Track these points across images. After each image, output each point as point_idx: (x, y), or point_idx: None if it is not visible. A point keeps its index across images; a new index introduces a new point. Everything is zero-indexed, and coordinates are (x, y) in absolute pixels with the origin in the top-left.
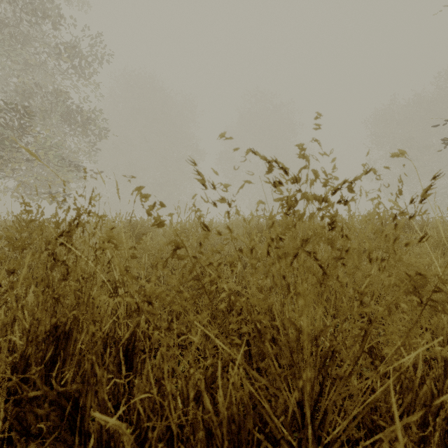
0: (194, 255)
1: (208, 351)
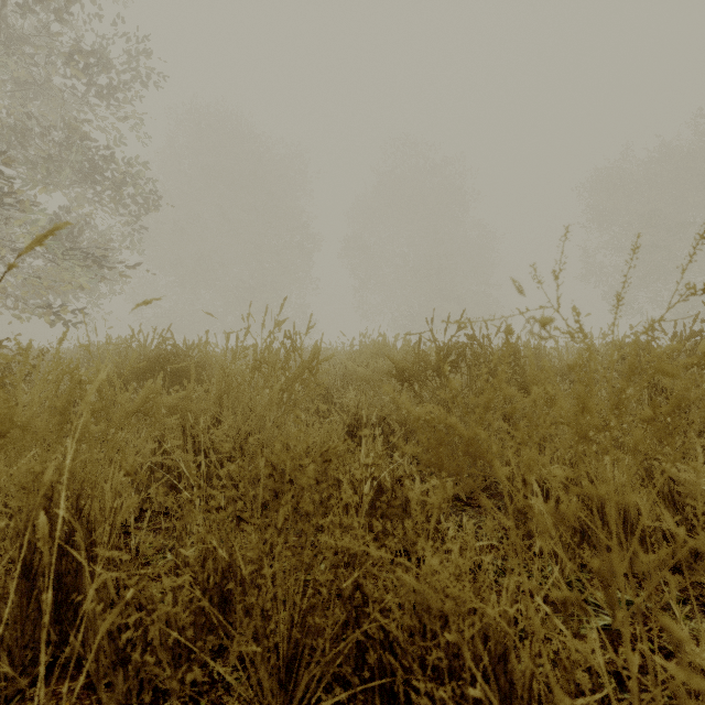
0: None
1: None
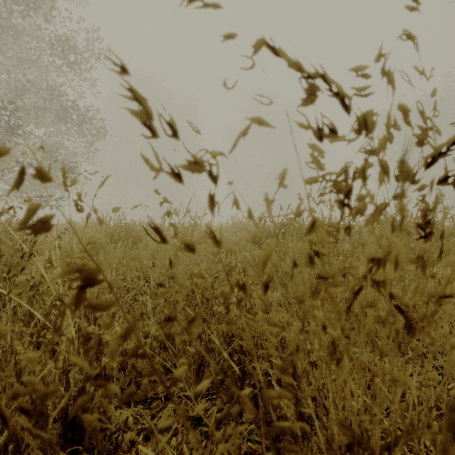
0: (159, 281)
1: (200, 395)
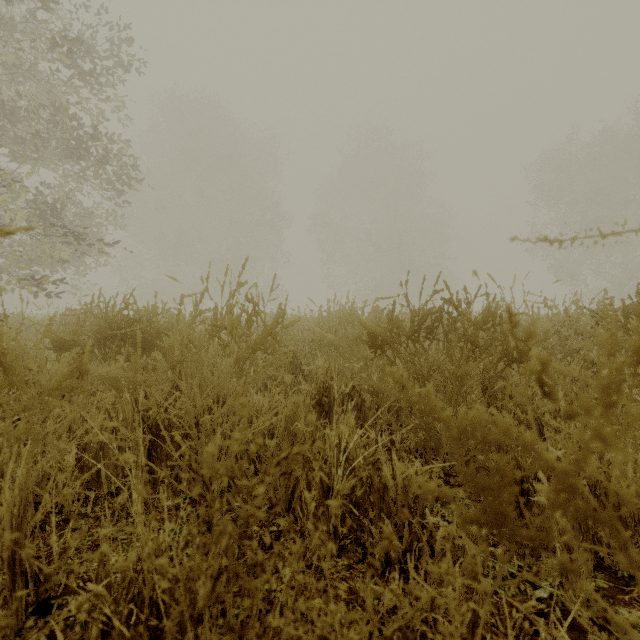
0: None
1: None
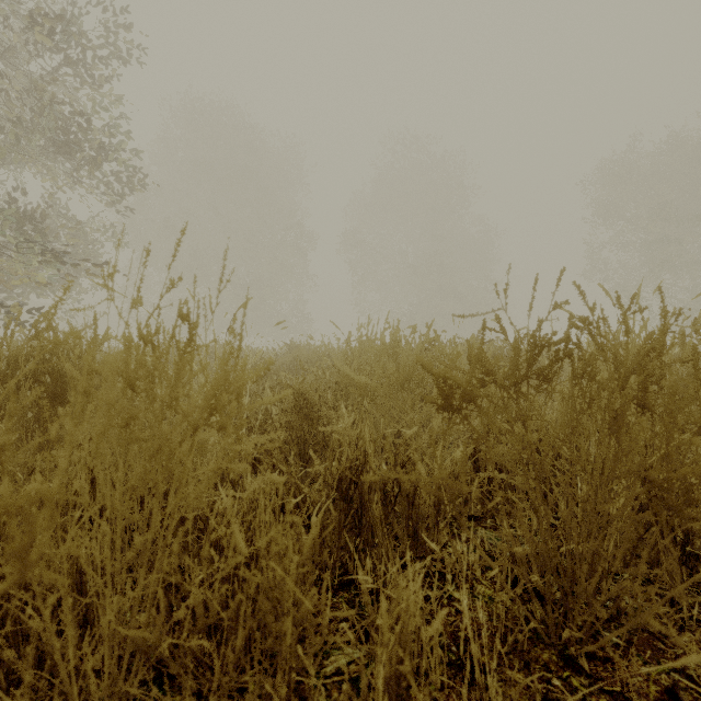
0: None
1: None
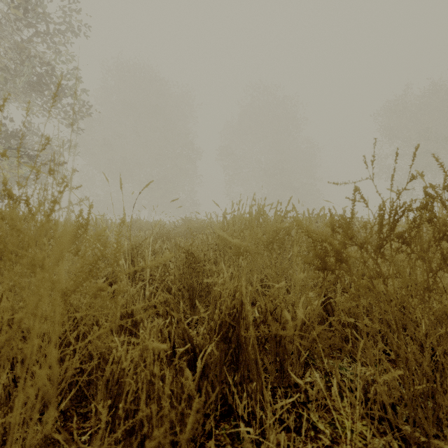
0: None
1: None
